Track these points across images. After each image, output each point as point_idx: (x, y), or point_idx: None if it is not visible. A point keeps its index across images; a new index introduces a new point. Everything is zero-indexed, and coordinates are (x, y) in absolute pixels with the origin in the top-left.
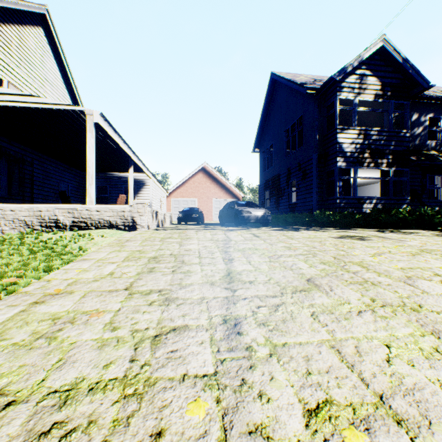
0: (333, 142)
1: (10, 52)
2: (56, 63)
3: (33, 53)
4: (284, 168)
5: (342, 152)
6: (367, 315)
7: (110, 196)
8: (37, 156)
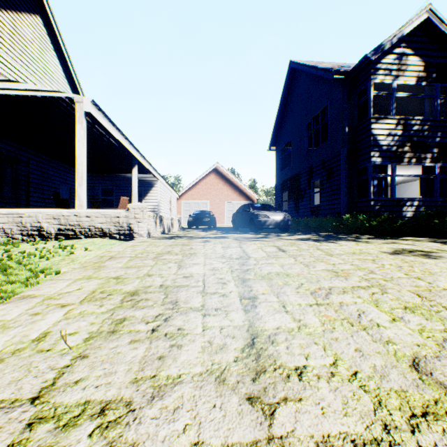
0: (367, 134)
1: (2, 40)
2: (56, 55)
3: (29, 43)
4: (304, 167)
5: (378, 145)
6: None
7: (116, 199)
8: (34, 156)
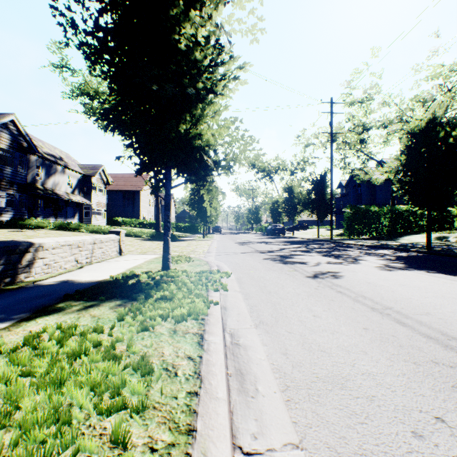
0: None
1: None
2: None
3: None
4: None
5: None
6: None
7: None
8: None
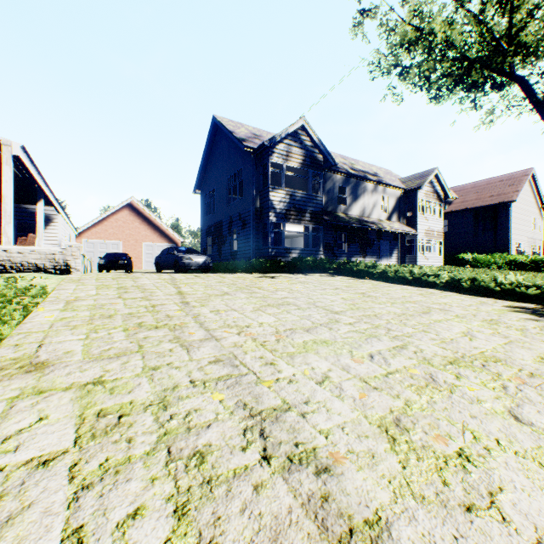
0: (267, 199)
1: None
2: None
3: None
4: (226, 216)
5: (274, 208)
6: (244, 299)
7: None
8: None
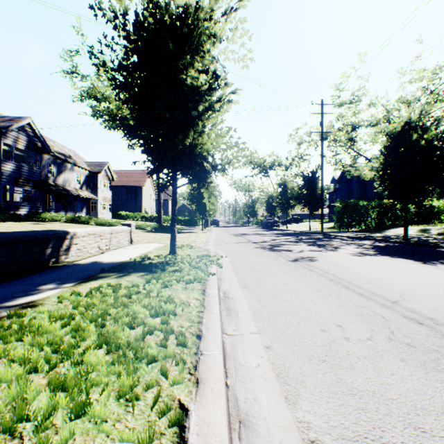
0: None
1: None
2: None
3: None
4: None
5: (6, 176)
6: None
7: None
8: None
